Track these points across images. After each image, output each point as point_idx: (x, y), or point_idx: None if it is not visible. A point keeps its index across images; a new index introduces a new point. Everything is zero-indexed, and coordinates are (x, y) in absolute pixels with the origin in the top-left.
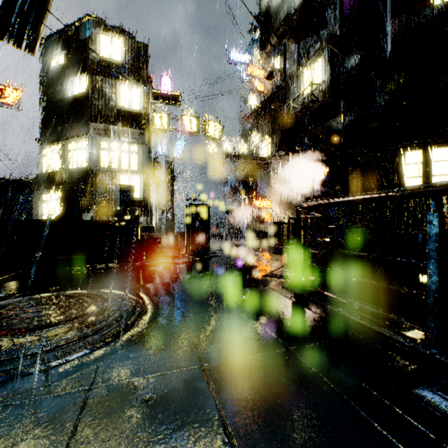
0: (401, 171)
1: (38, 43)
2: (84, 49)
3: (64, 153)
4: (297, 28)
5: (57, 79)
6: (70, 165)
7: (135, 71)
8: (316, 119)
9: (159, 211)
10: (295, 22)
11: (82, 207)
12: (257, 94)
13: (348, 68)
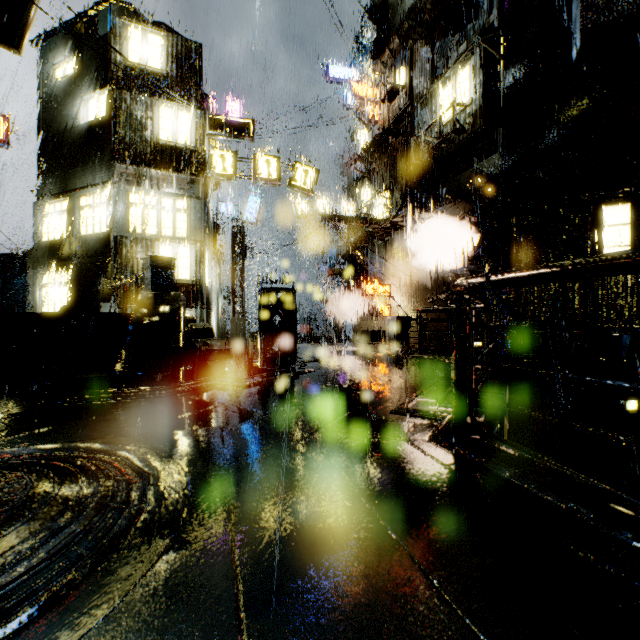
0: (597, 238)
1: (26, 36)
2: (104, 50)
3: (74, 211)
4: (430, 22)
5: (63, 98)
6: (83, 230)
7: (183, 85)
8: (461, 159)
9: (222, 300)
10: (427, 12)
11: (100, 294)
12: (369, 126)
13: (511, 79)
